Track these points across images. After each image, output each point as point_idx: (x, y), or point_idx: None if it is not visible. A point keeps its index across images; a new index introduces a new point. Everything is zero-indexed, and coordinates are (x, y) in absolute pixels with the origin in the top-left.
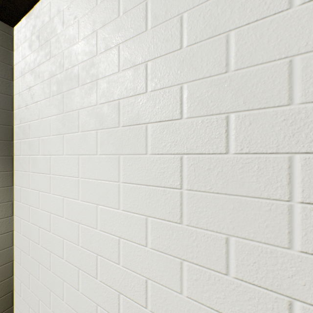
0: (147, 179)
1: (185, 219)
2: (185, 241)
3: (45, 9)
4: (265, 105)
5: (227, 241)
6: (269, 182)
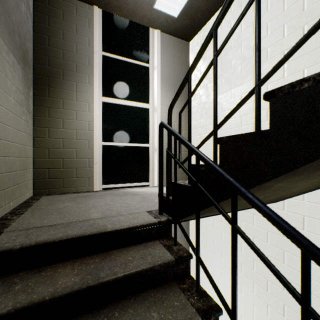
0: (267, 70)
1: (285, 75)
2: (285, 83)
3: (210, 25)
4: (318, 16)
5: (303, 72)
6: (319, 41)
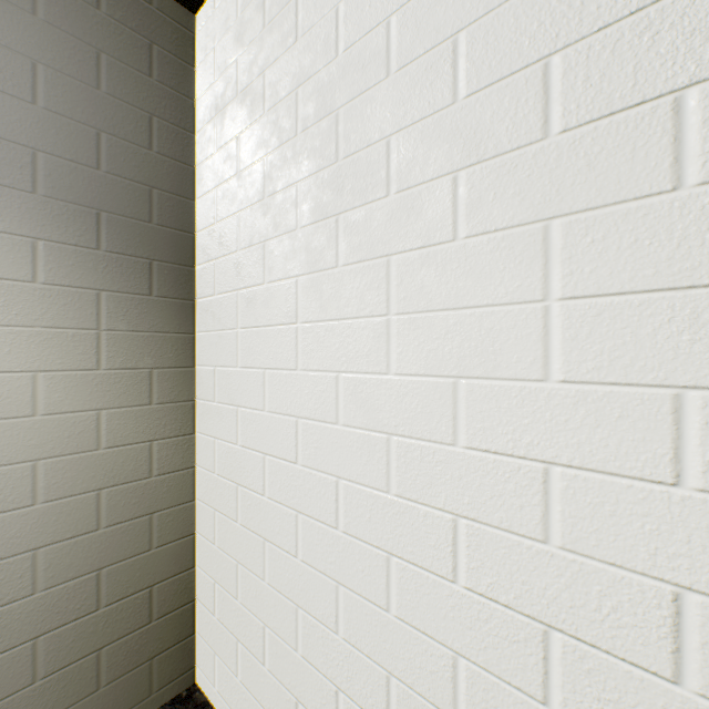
0: (680, 268)
1: None
2: None
3: None
4: None
5: None
6: None
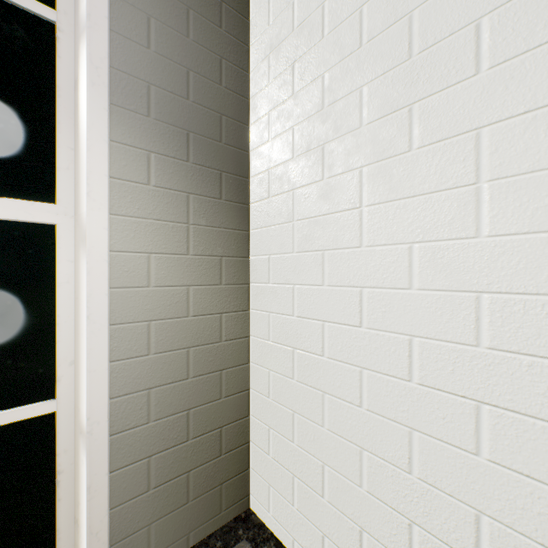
0: None
1: None
2: None
3: None
4: None
5: None
6: None
